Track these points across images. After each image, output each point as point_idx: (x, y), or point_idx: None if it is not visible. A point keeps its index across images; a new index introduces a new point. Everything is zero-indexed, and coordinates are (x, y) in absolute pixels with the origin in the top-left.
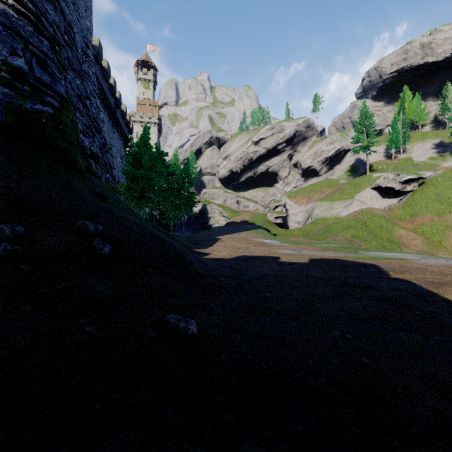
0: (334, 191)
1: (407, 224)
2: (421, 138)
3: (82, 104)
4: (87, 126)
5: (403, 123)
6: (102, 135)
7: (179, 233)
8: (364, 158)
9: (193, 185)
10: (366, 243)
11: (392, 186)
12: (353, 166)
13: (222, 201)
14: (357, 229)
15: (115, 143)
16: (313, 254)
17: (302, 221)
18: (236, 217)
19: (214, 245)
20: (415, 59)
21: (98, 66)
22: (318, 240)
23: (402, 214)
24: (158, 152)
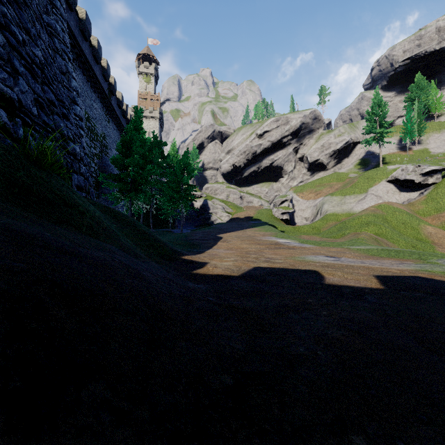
0: (344, 185)
1: (432, 220)
2: (438, 128)
3: (2, 27)
4: (0, 54)
5: (418, 112)
6: (52, 90)
7: (179, 230)
8: (375, 150)
9: (192, 176)
10: (393, 242)
11: (412, 179)
12: (363, 159)
13: (225, 197)
14: (379, 226)
15: (110, 133)
16: (367, 265)
17: (310, 217)
18: (239, 213)
19: (214, 246)
20: (430, 45)
21: (86, 43)
22: (335, 238)
23: (425, 209)
24: (154, 140)
